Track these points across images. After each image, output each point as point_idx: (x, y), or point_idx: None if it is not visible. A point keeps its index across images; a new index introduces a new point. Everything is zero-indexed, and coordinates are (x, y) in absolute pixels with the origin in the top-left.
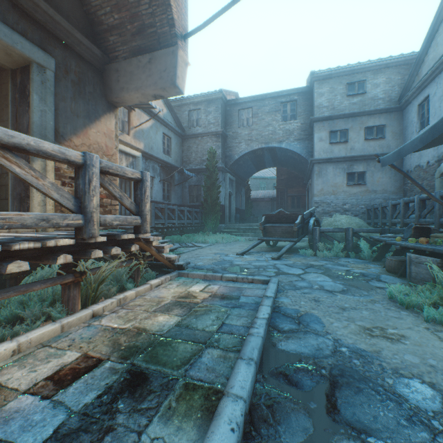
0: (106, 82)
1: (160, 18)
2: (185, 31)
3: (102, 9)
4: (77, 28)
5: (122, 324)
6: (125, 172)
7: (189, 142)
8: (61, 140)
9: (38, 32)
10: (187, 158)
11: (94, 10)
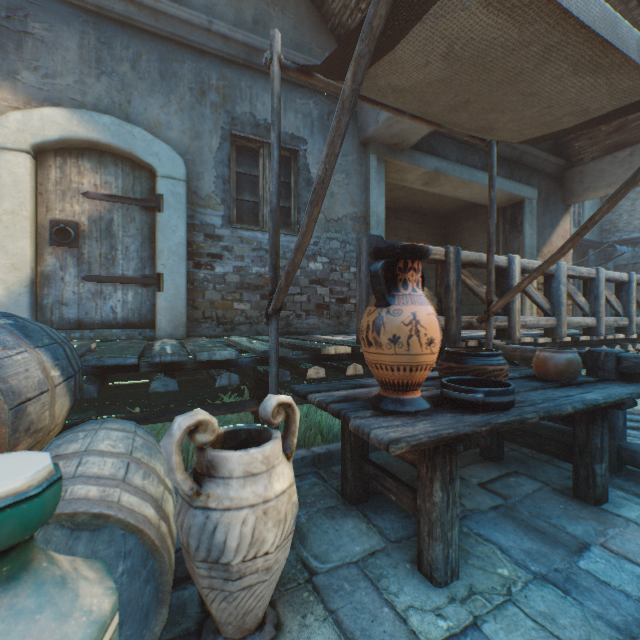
0: (563, 186)
1: None
2: None
3: None
4: (544, 150)
5: None
6: None
7: None
8: (536, 253)
9: (525, 174)
10: (611, 224)
11: None
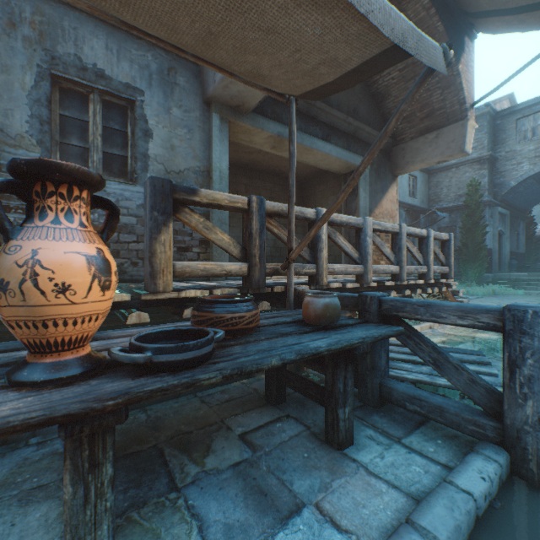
0: (391, 160)
1: (449, 101)
2: (471, 99)
3: (395, 108)
4: (376, 129)
5: (455, 333)
6: (441, 236)
7: (437, 176)
8: (369, 213)
9: (360, 146)
10: (435, 195)
11: (388, 111)
